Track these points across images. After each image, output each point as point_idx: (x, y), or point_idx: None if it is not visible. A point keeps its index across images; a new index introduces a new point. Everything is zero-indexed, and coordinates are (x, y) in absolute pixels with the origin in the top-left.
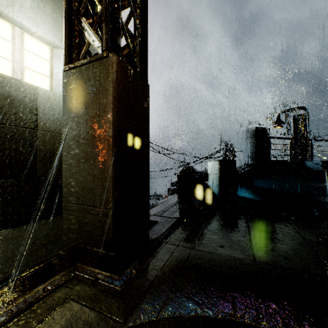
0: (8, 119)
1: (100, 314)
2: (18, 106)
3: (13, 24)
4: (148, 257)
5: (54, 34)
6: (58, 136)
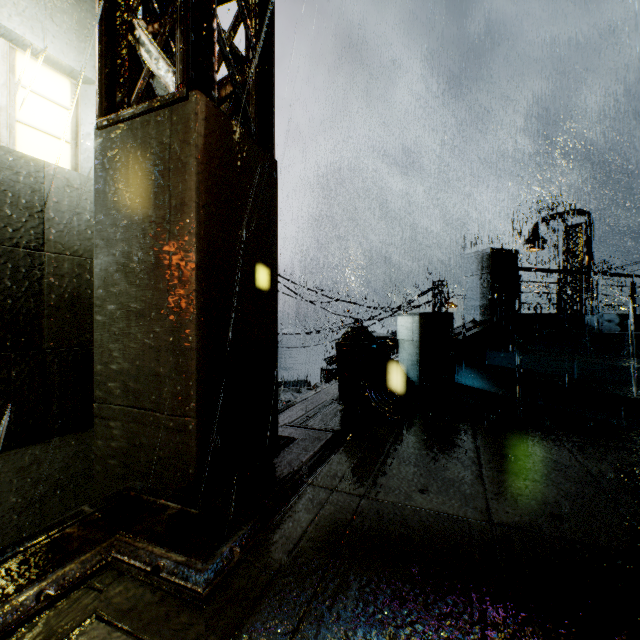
0: None
1: None
2: (1, 201)
3: None
4: (270, 517)
5: (80, 54)
6: (89, 264)
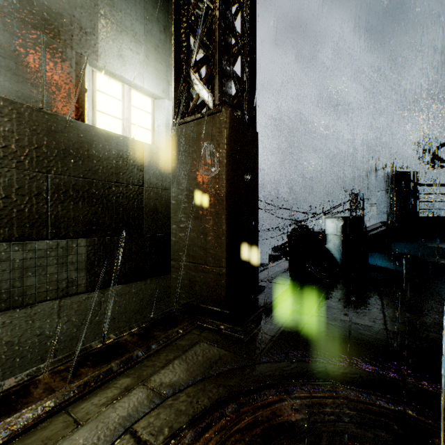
0: (121, 177)
1: (231, 352)
2: (128, 164)
3: (123, 82)
4: (264, 317)
5: (156, 86)
6: (160, 192)
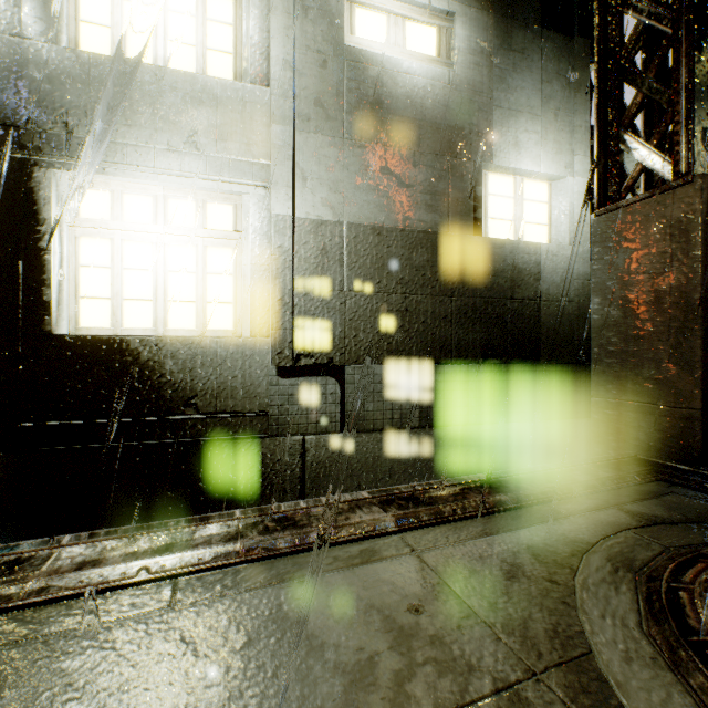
0: (516, 292)
1: None
2: (523, 274)
3: (515, 175)
4: None
5: (556, 164)
6: (561, 305)
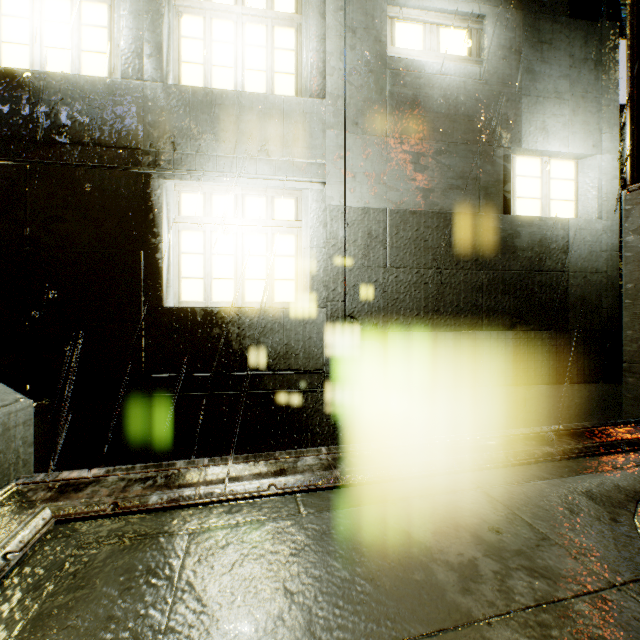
0: (543, 264)
1: None
2: (551, 248)
3: (541, 156)
4: None
5: (584, 143)
6: (588, 276)
